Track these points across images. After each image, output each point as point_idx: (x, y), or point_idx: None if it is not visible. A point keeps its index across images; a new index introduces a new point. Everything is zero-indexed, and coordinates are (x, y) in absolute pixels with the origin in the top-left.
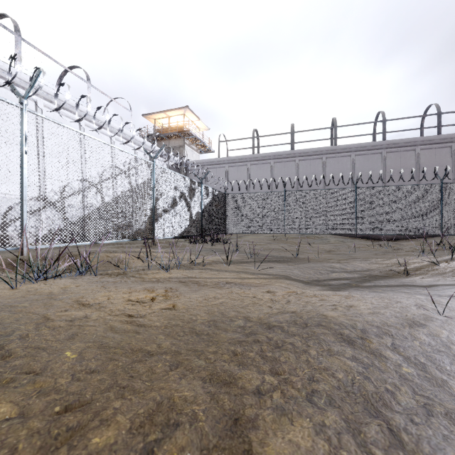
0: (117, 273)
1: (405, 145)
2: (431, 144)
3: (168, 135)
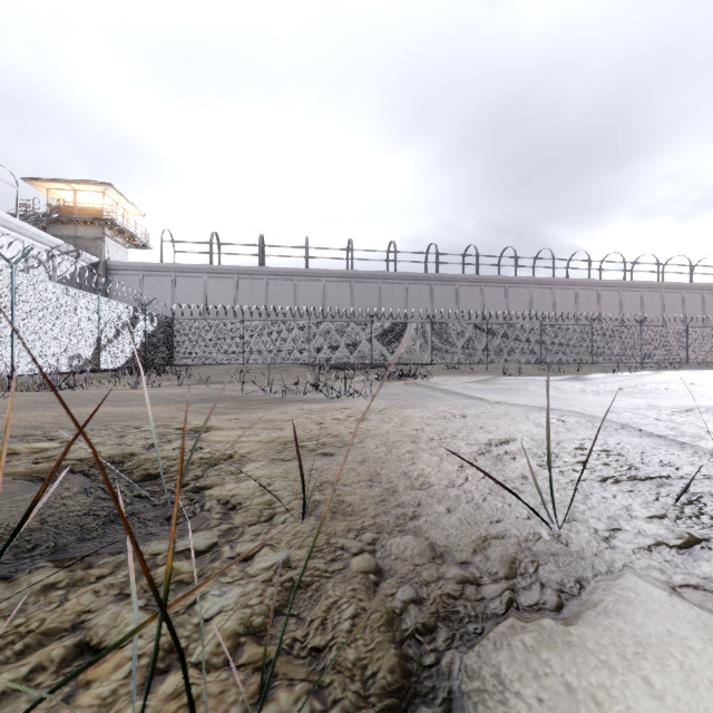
0: None
1: (370, 277)
2: (389, 279)
3: (75, 219)
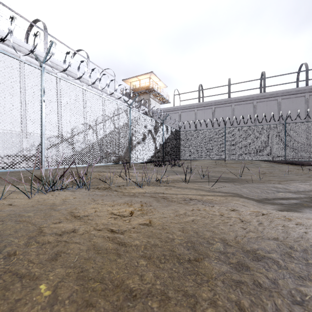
0: (104, 187)
1: None
2: None
3: (139, 92)
